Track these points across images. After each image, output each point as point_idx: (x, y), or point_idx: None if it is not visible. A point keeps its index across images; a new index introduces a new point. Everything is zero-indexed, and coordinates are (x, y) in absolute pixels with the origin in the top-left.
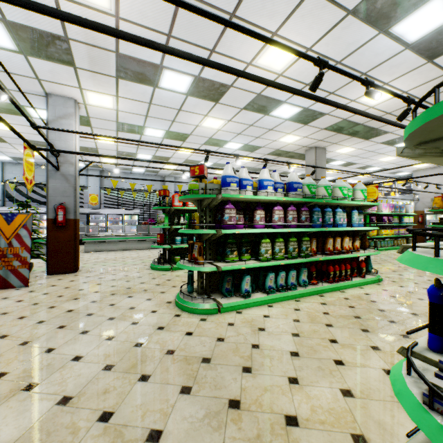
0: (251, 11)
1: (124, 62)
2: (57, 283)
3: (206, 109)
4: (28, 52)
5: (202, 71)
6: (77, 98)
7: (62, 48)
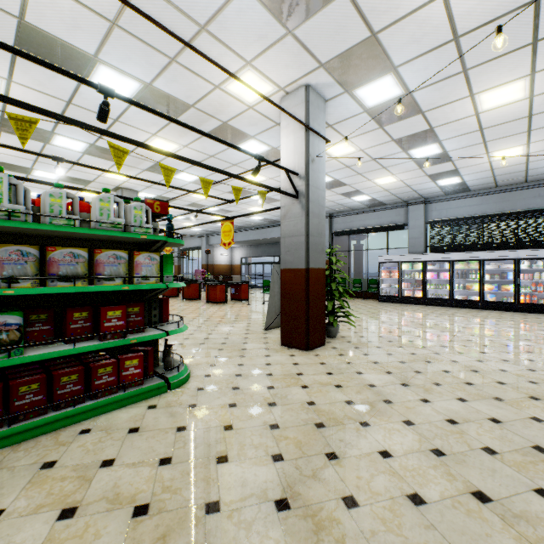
0: (45, 117)
1: (171, 115)
2: (252, 335)
3: (41, 2)
4: (247, 137)
5: (77, 87)
6: (278, 99)
7: (216, 133)
